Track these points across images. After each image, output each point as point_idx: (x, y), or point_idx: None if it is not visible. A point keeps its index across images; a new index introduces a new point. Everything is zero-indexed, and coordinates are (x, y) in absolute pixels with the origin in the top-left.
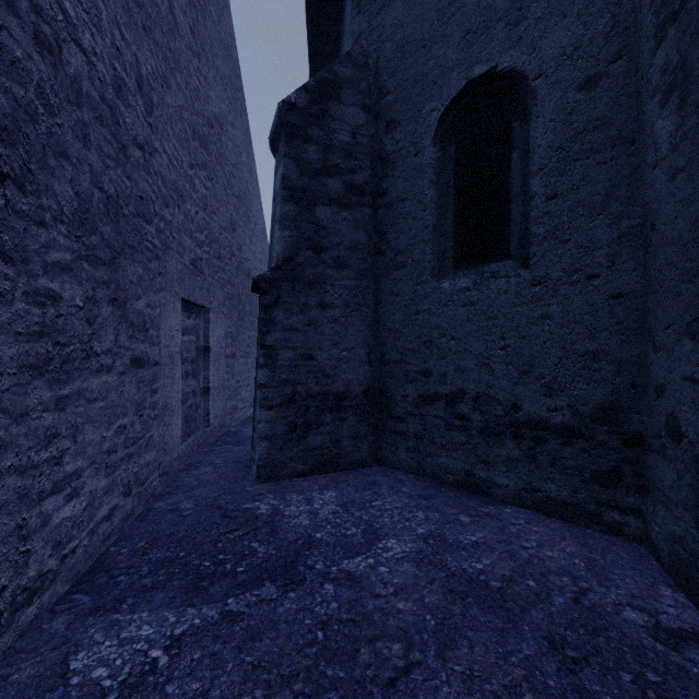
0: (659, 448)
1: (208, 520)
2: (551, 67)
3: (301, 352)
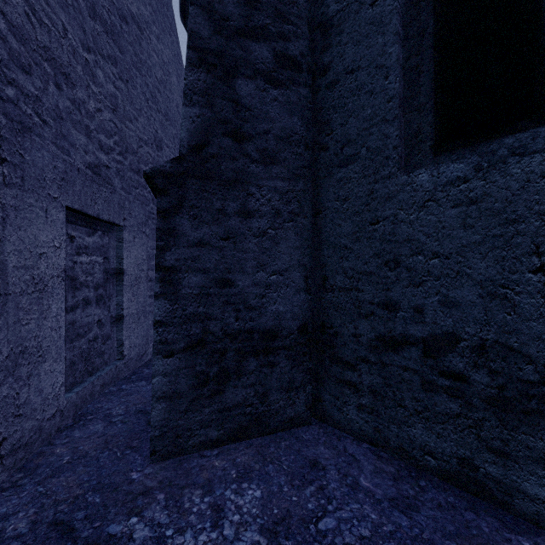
0: None
1: None
2: None
3: (215, 275)
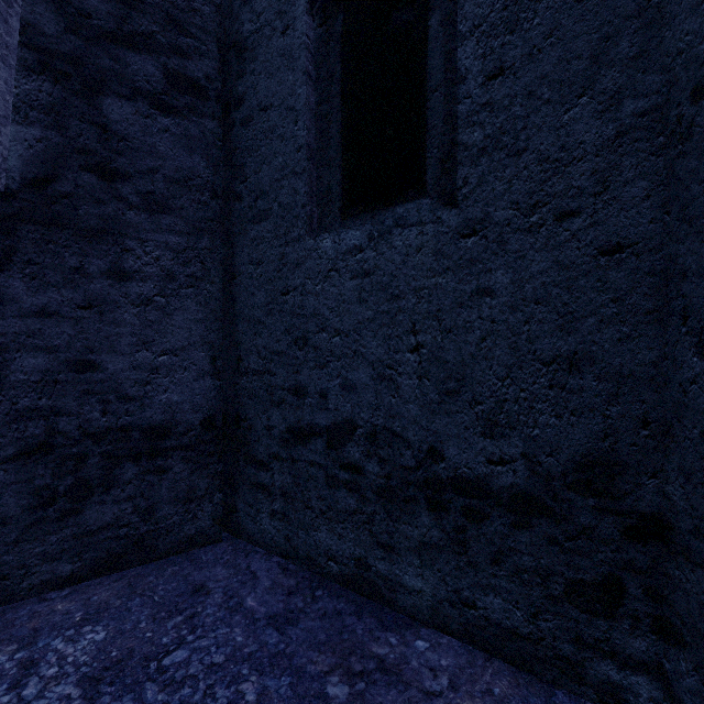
0: None
1: None
2: None
3: (69, 356)
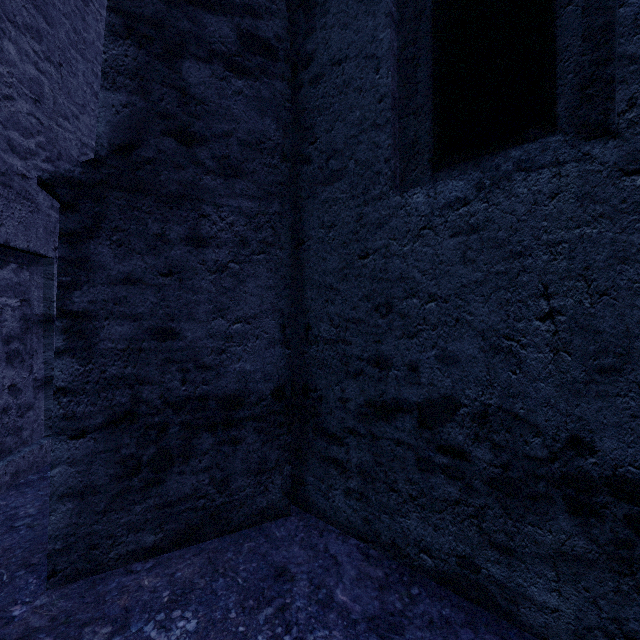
0: None
1: None
2: None
3: (152, 324)
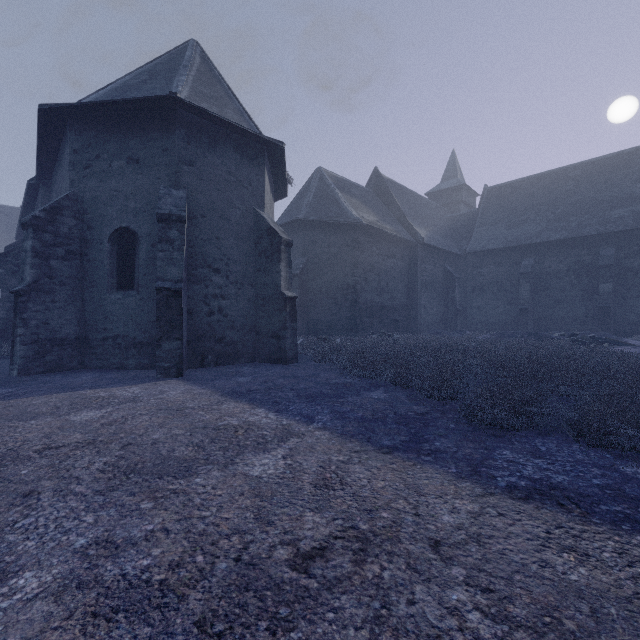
0: None
1: (2, 382)
2: (145, 236)
3: (43, 321)
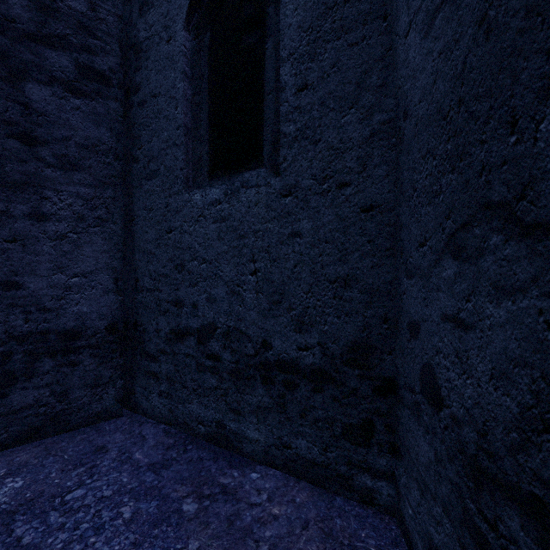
0: (412, 406)
1: None
2: None
3: None
